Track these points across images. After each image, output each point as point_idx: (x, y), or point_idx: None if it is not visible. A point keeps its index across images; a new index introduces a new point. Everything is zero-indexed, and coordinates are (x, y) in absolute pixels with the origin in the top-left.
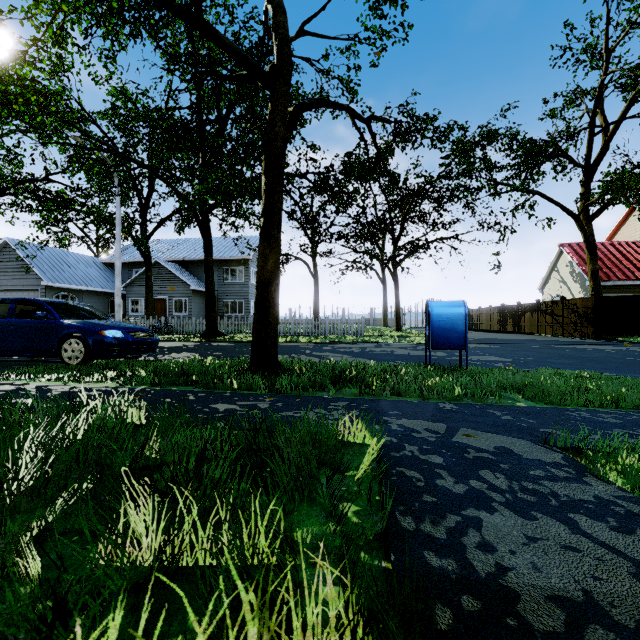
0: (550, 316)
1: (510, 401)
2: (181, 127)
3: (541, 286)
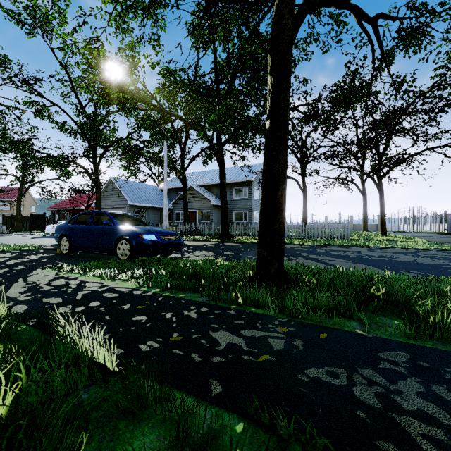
0: None
1: None
2: (204, 87)
3: None
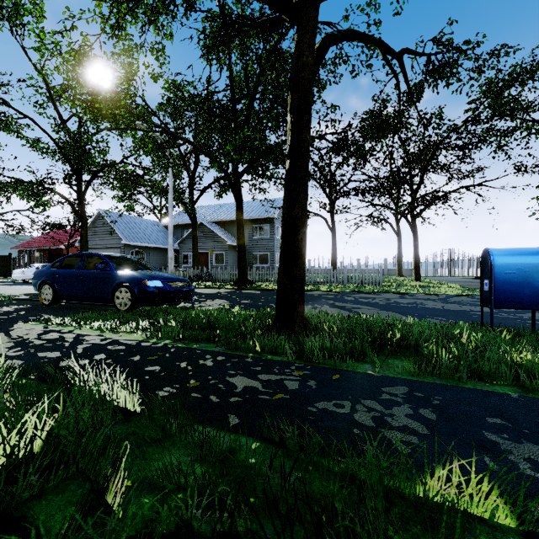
0: None
1: None
2: (218, 107)
3: None
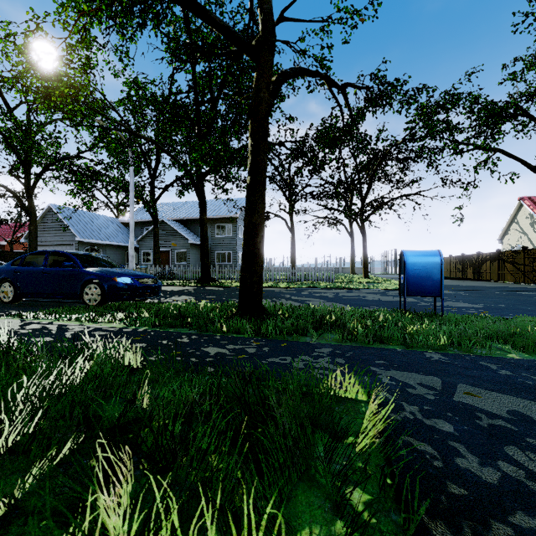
0: (511, 264)
1: (500, 352)
2: (181, 108)
3: (500, 237)
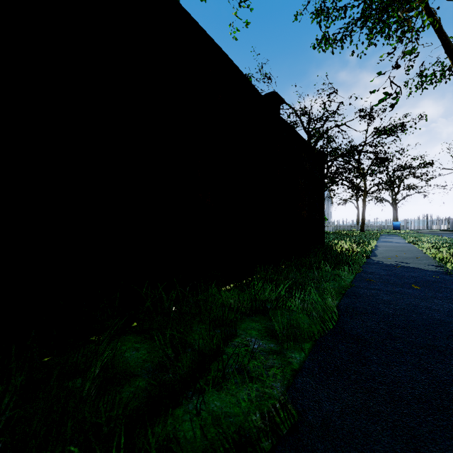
0: None
1: None
2: None
3: None
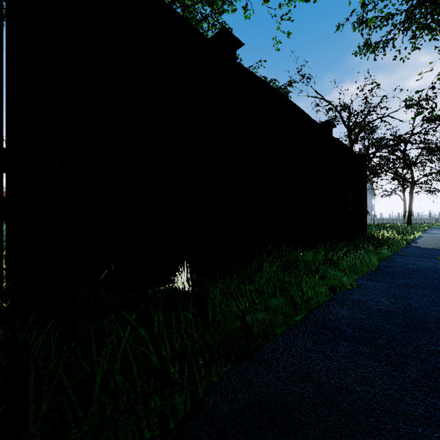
0: None
1: None
2: None
3: None
